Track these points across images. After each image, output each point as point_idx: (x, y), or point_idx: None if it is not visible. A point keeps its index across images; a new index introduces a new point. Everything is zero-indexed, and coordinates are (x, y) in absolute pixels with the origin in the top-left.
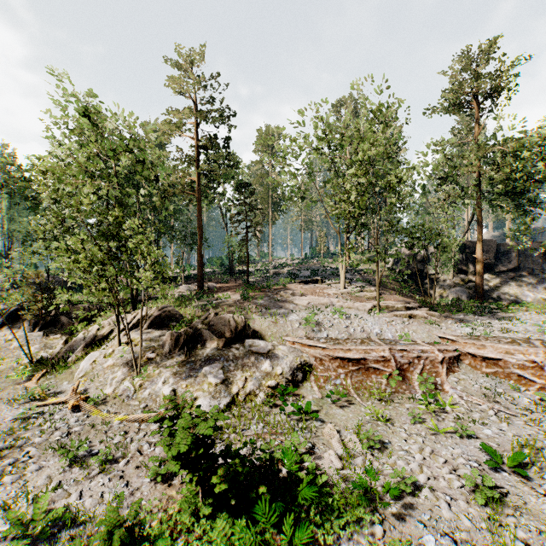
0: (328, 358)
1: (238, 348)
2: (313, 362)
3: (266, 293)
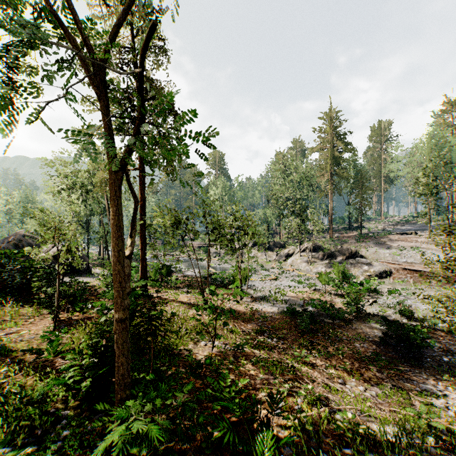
0: (401, 269)
1: (352, 260)
2: (393, 271)
3: (372, 239)
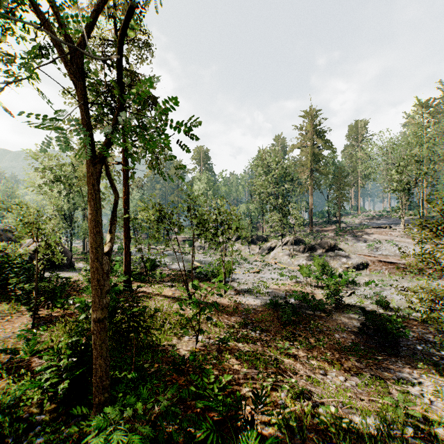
0: (377, 261)
1: (331, 253)
2: (369, 263)
3: (349, 233)
